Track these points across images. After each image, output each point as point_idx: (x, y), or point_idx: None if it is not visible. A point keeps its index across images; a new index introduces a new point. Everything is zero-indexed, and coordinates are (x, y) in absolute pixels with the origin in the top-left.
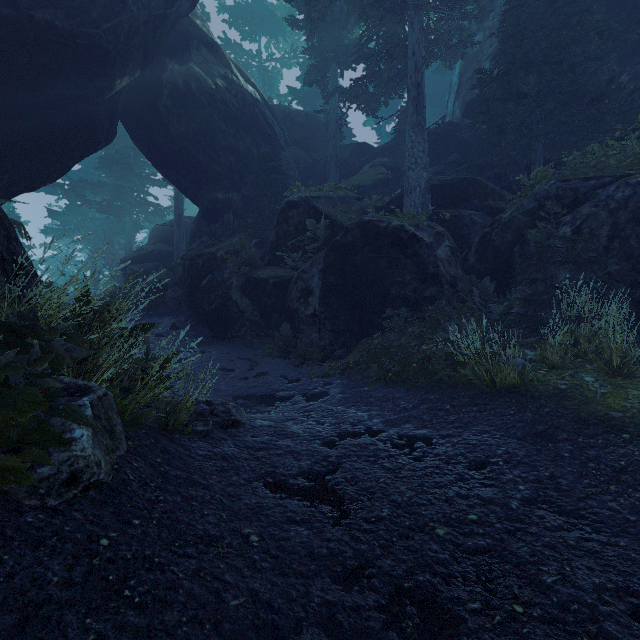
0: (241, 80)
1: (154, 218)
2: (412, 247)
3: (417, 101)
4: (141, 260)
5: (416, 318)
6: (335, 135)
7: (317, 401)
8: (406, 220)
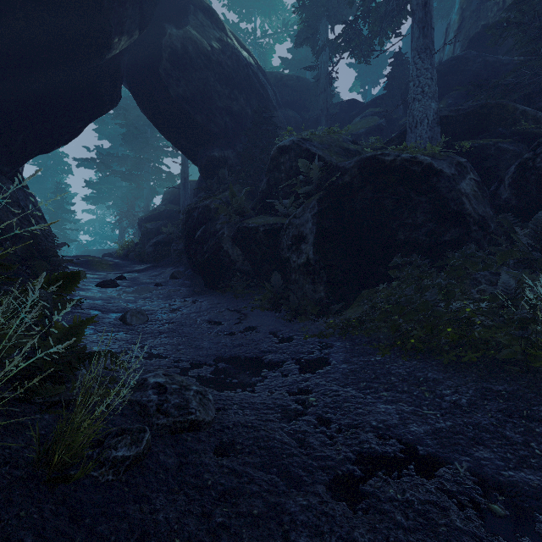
0: (235, 43)
1: (167, 184)
2: (427, 181)
3: (424, 22)
4: (154, 219)
5: (431, 267)
6: (326, 89)
7: (314, 373)
8: (417, 151)
